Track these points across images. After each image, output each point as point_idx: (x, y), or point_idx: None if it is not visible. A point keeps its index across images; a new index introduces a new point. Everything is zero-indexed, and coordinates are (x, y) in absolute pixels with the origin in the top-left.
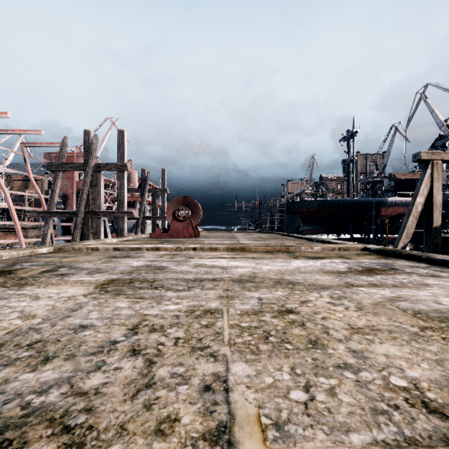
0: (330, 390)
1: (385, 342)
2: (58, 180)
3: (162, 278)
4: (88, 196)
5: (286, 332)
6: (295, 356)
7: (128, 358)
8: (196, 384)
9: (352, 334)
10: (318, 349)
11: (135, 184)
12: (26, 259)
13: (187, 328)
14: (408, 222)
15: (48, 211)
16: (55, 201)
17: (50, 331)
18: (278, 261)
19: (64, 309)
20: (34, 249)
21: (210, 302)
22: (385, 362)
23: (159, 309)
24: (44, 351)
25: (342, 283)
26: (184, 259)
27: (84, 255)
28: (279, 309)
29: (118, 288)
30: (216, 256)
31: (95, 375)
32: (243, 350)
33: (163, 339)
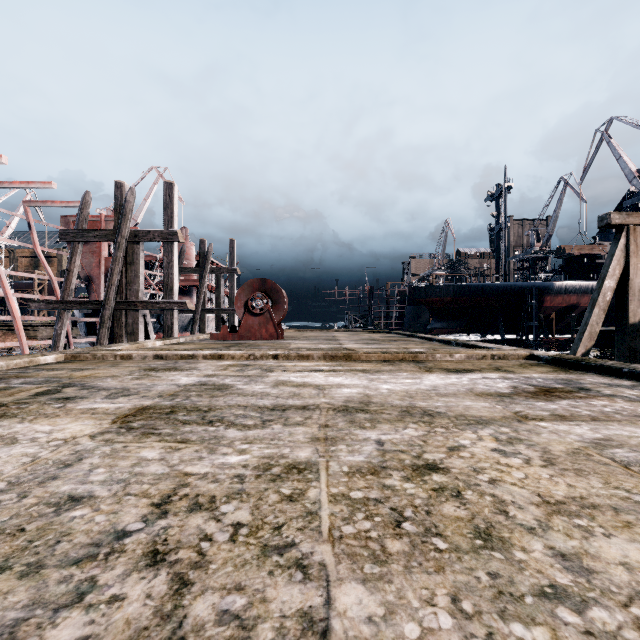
0: None
1: (614, 534)
2: (77, 255)
3: (222, 404)
4: (121, 278)
5: (432, 512)
6: (455, 566)
7: (140, 571)
8: None
9: (550, 517)
10: (495, 549)
11: (192, 261)
12: (18, 373)
13: (256, 503)
14: (592, 316)
15: (61, 300)
16: (72, 286)
17: (14, 509)
18: (402, 376)
19: (52, 462)
20: (33, 357)
21: (298, 450)
22: (629, 582)
23: (211, 462)
24: None
25: (509, 413)
26: (260, 372)
27: (109, 366)
28: (414, 462)
29: (150, 423)
30: (308, 368)
31: (67, 617)
32: (356, 553)
33: (211, 528)
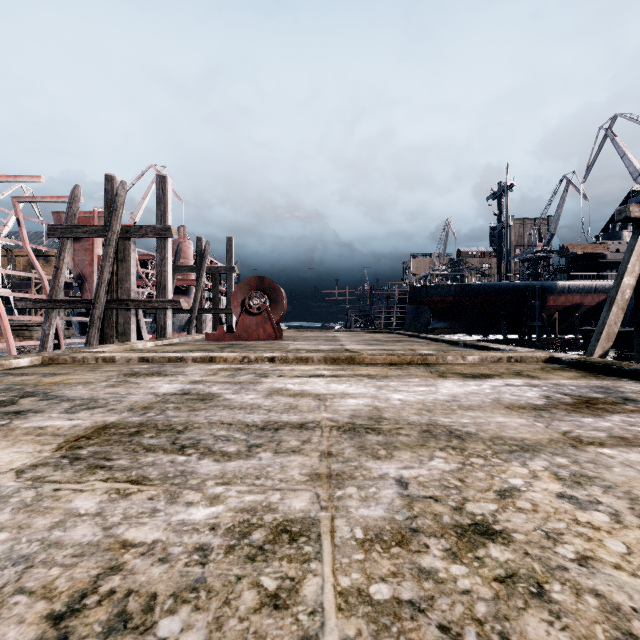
0: None
1: None
2: (66, 252)
3: (202, 421)
4: (112, 276)
5: (510, 637)
6: None
7: None
8: None
9: None
10: None
11: (190, 260)
12: None
13: (219, 613)
14: (610, 315)
15: (49, 299)
16: (60, 284)
17: None
18: (414, 382)
19: None
20: (3, 360)
21: (291, 495)
22: None
23: (167, 519)
24: None
25: (556, 434)
26: (253, 378)
27: (87, 370)
28: (455, 519)
29: (104, 450)
30: (307, 372)
31: None
32: None
33: None
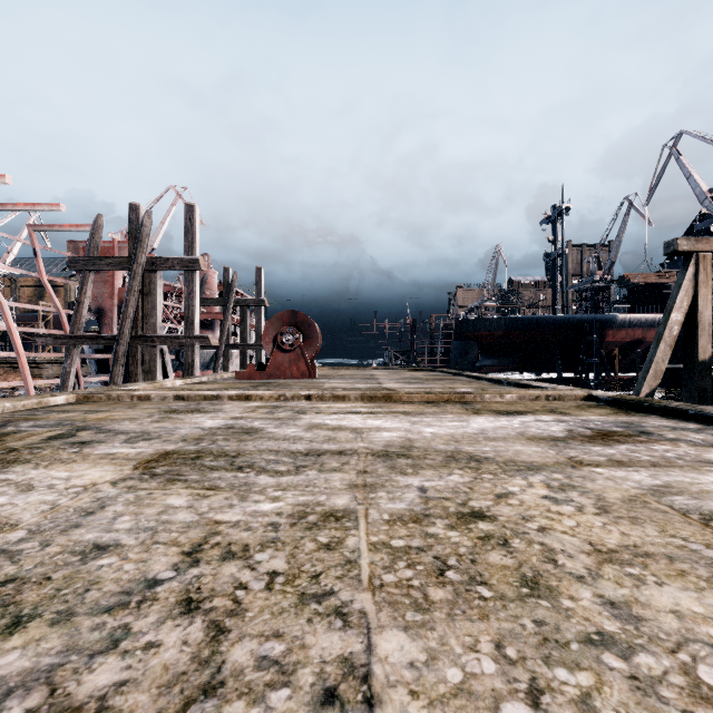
0: (583, 701)
1: (667, 583)
2: (88, 285)
3: (252, 449)
4: (137, 310)
5: (477, 561)
6: (500, 614)
7: (174, 619)
8: (306, 685)
9: (601, 565)
10: (541, 597)
11: (214, 292)
12: (27, 416)
13: (292, 551)
14: (657, 352)
15: (71, 335)
16: (82, 319)
17: (37, 557)
18: (447, 418)
19: (73, 510)
20: (42, 398)
21: (335, 497)
22: (678, 629)
23: (243, 510)
24: (16, 602)
25: (563, 458)
26: (291, 415)
27: (125, 407)
28: (459, 510)
29: (175, 469)
30: (344, 410)
31: (104, 663)
32: (398, 601)
33: (245, 576)
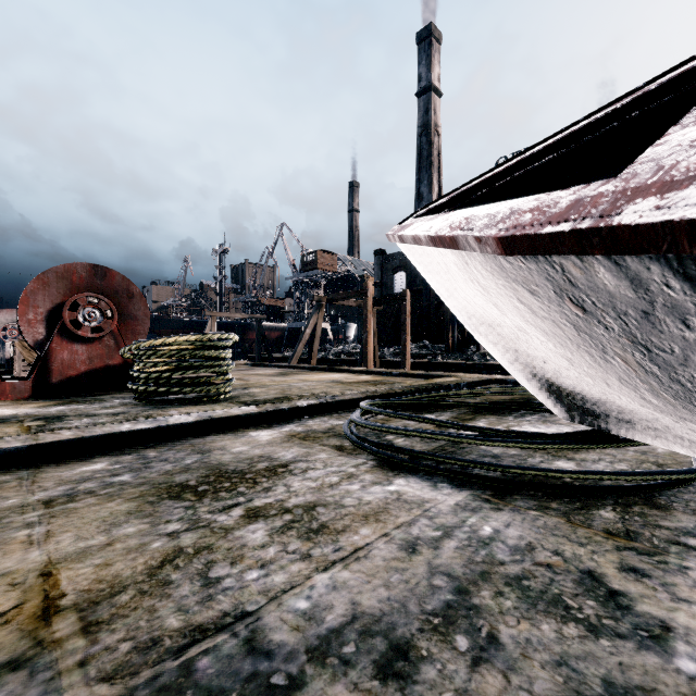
0: None
1: None
2: None
3: None
4: None
5: None
6: None
7: None
8: None
9: None
10: None
11: None
12: None
13: None
14: None
15: None
16: None
17: None
18: None
19: None
20: None
21: None
22: None
23: None
24: None
25: None
26: None
27: None
28: None
29: None
30: None
31: None
32: None
33: None
